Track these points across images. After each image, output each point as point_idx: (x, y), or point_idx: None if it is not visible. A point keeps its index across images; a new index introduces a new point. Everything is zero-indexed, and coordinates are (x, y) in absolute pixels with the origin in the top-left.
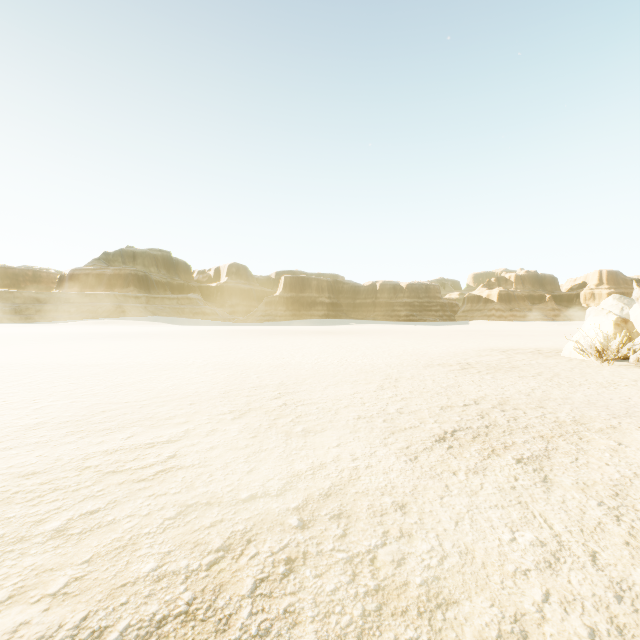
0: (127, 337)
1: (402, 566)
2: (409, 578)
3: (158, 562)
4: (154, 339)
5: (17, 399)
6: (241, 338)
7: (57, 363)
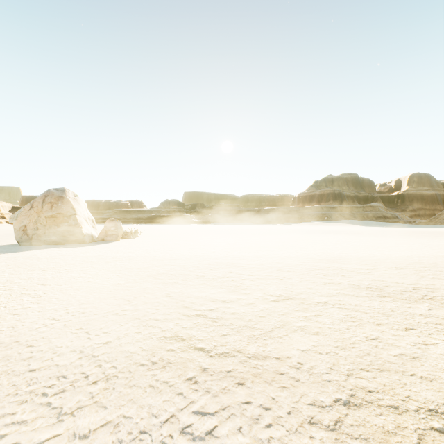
0: (332, 233)
1: (443, 299)
2: (443, 300)
3: (368, 283)
4: (349, 235)
5: (308, 252)
6: (416, 237)
7: (310, 243)
